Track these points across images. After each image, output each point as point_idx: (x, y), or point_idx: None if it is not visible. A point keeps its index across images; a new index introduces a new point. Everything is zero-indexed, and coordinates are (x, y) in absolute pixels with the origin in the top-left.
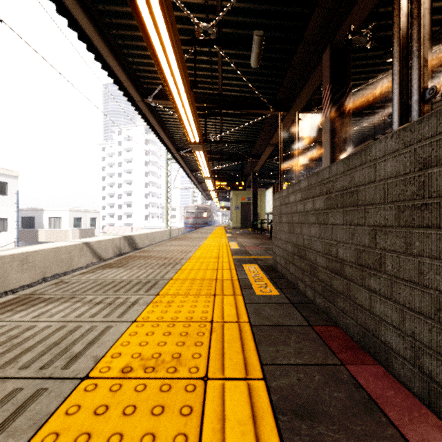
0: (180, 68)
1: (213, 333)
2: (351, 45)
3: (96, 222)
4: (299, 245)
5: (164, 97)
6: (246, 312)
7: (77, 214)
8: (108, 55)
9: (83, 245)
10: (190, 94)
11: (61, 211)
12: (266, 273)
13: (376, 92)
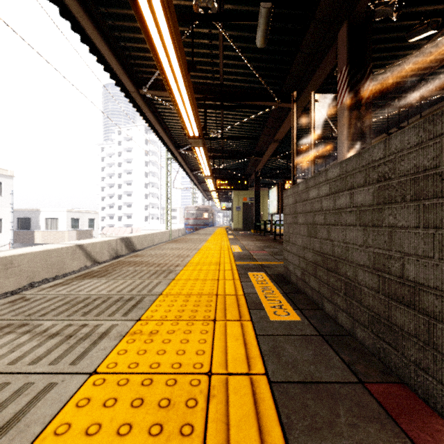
0: (175, 44)
1: (211, 402)
2: (373, 18)
3: (94, 223)
4: (325, 253)
5: (160, 88)
6: (259, 353)
7: (74, 215)
8: (96, 36)
9: (76, 247)
10: (187, 77)
11: (58, 212)
12: (277, 286)
13: (390, 83)
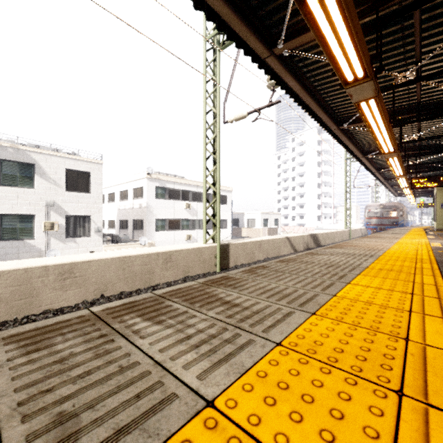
0: (382, 116)
1: (416, 269)
2: None
3: (278, 222)
4: None
5: (356, 121)
6: (438, 268)
7: (265, 216)
8: (319, 112)
9: (286, 239)
10: (389, 127)
11: (255, 214)
12: None
13: None
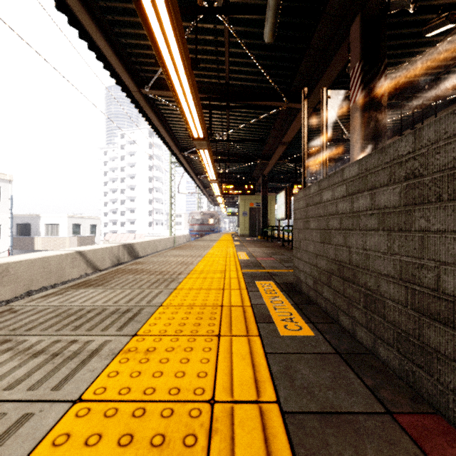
0: (177, 37)
1: (213, 439)
2: (388, 11)
3: (96, 228)
4: (341, 261)
5: (163, 87)
6: (269, 375)
7: (75, 220)
8: (94, 32)
9: (76, 254)
10: (190, 73)
11: (59, 218)
12: (287, 296)
13: (403, 82)
